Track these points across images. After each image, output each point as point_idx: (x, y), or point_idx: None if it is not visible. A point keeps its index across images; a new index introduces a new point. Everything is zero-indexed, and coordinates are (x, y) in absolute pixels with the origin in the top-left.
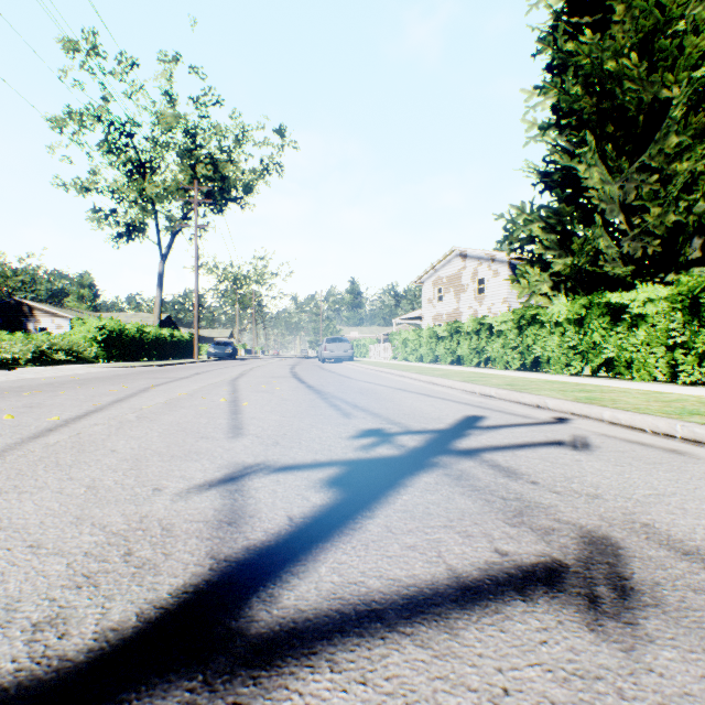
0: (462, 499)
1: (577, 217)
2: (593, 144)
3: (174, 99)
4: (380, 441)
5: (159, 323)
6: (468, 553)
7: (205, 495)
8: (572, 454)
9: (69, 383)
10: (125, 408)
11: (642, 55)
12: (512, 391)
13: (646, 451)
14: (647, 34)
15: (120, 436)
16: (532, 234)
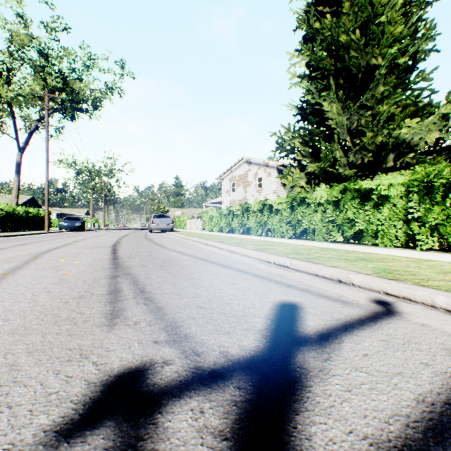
0: None
1: (322, 137)
2: (333, 87)
3: (25, 20)
4: None
5: (16, 202)
6: None
7: None
8: None
9: None
10: None
11: (360, 36)
12: (307, 262)
13: None
14: (363, 23)
15: None
16: (295, 146)
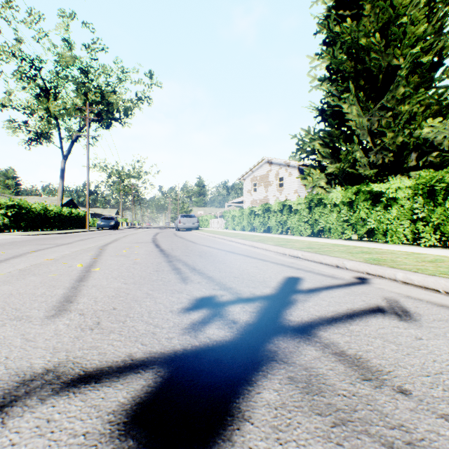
0: None
1: (342, 138)
2: (353, 91)
3: (71, 44)
4: (211, 315)
5: (61, 203)
6: None
7: None
8: (404, 327)
9: None
10: None
11: (381, 37)
12: (315, 254)
13: None
14: (384, 24)
15: None
16: (315, 147)
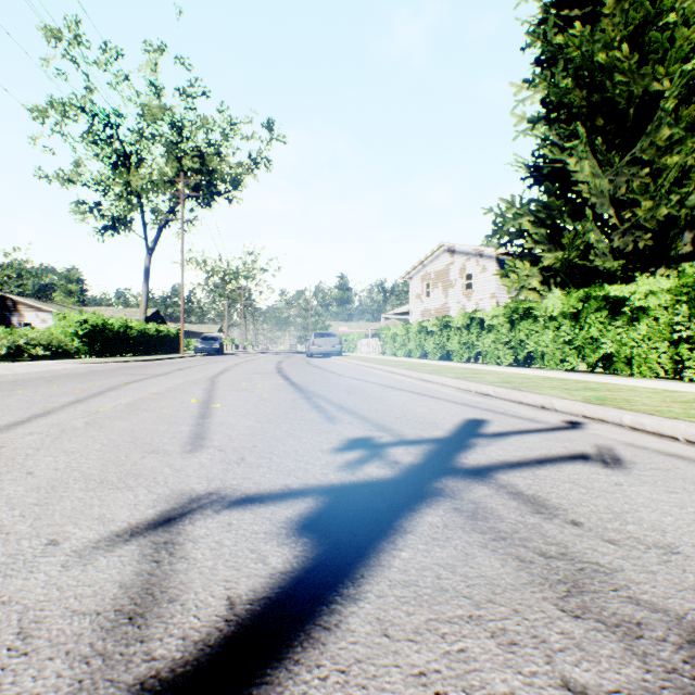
0: (485, 557)
1: (567, 211)
2: (584, 137)
3: (159, 90)
4: (369, 455)
5: (145, 317)
6: (520, 693)
7: (118, 553)
8: (606, 474)
9: (35, 381)
10: (78, 411)
11: (632, 48)
12: (512, 390)
13: (693, 468)
14: (637, 27)
15: (51, 451)
16: (522, 228)
